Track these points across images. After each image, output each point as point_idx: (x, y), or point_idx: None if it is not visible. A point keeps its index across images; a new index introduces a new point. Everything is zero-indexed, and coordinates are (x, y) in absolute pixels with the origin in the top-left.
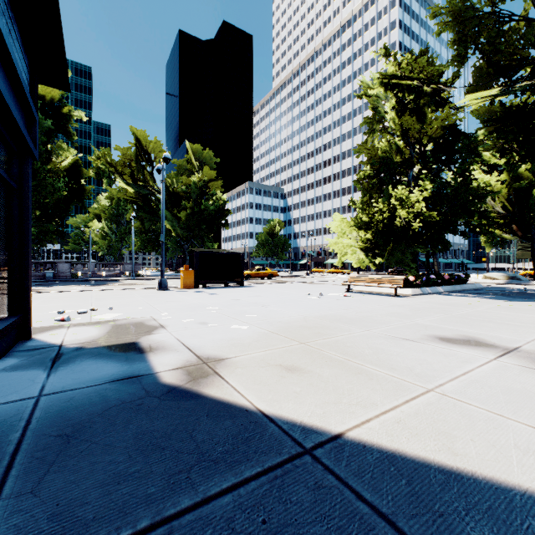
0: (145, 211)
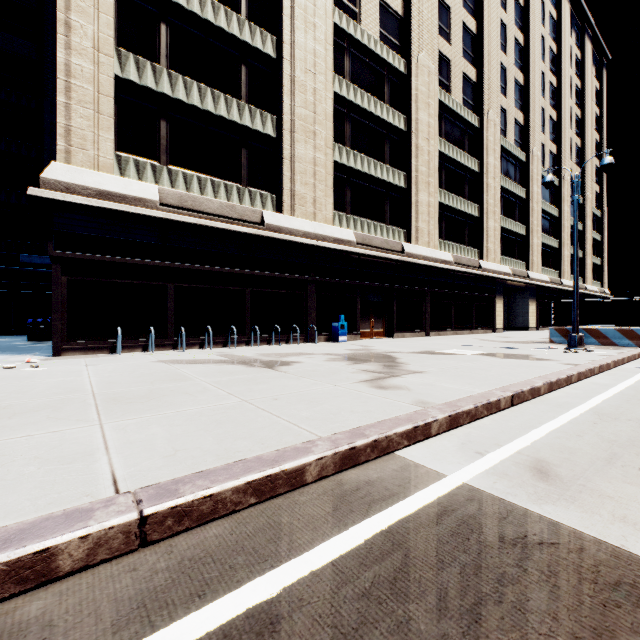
0: None
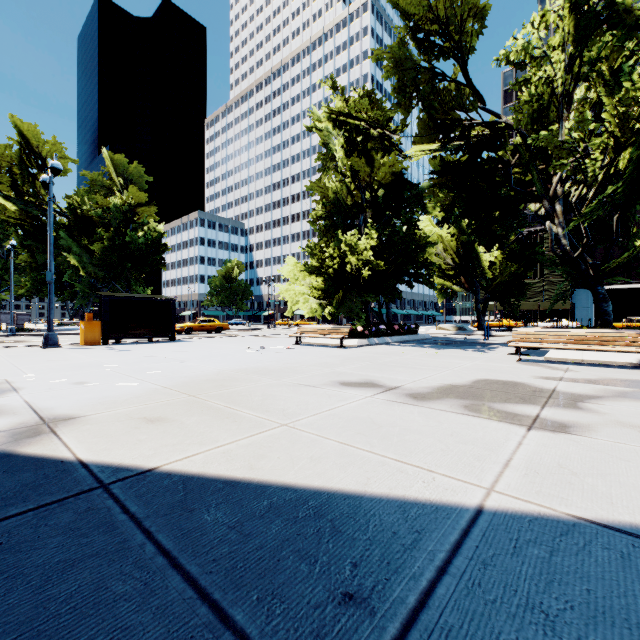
0: (36, 239)
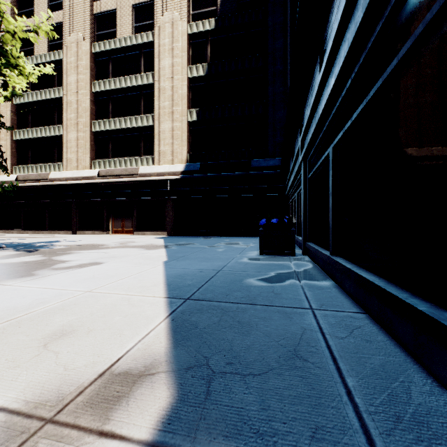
0: None
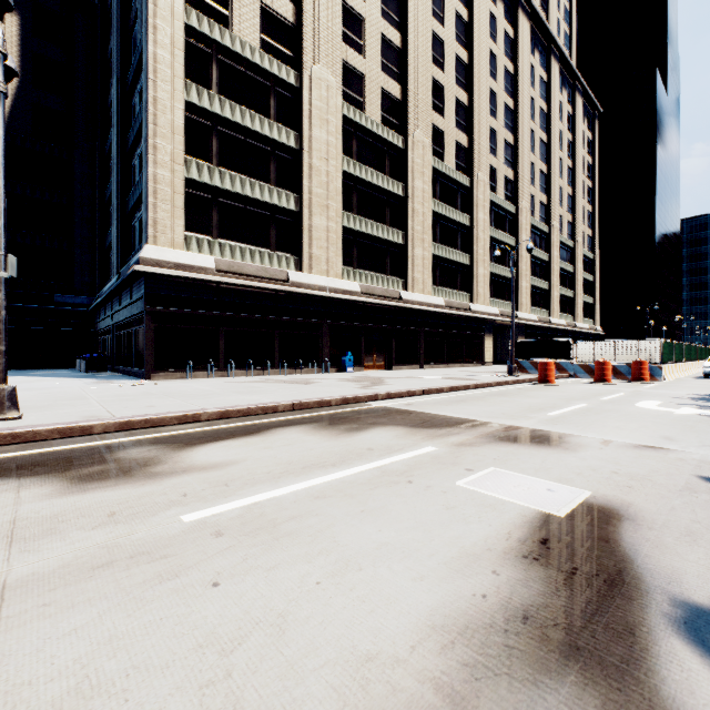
0: None
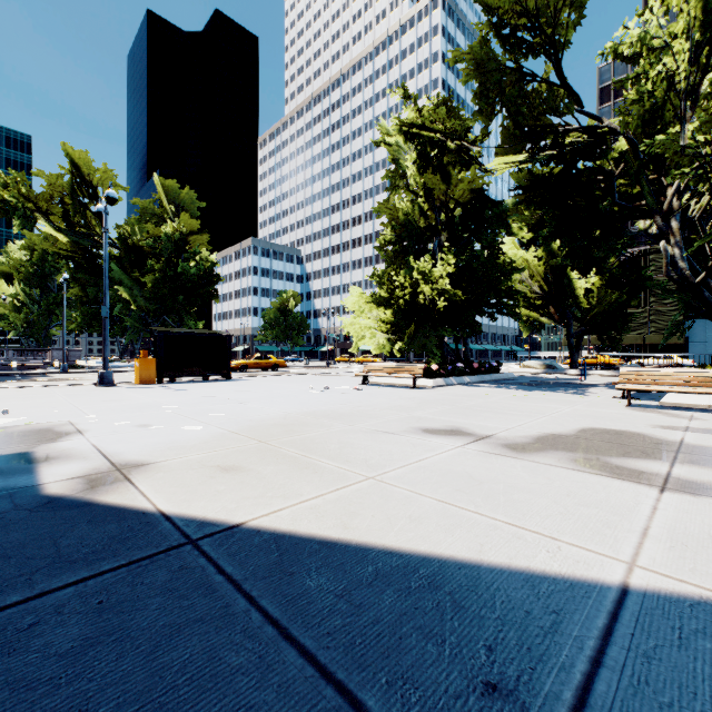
0: (87, 272)
